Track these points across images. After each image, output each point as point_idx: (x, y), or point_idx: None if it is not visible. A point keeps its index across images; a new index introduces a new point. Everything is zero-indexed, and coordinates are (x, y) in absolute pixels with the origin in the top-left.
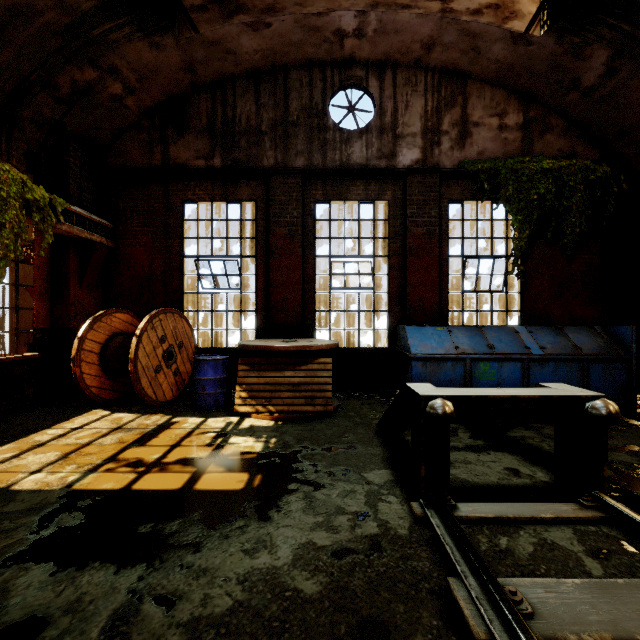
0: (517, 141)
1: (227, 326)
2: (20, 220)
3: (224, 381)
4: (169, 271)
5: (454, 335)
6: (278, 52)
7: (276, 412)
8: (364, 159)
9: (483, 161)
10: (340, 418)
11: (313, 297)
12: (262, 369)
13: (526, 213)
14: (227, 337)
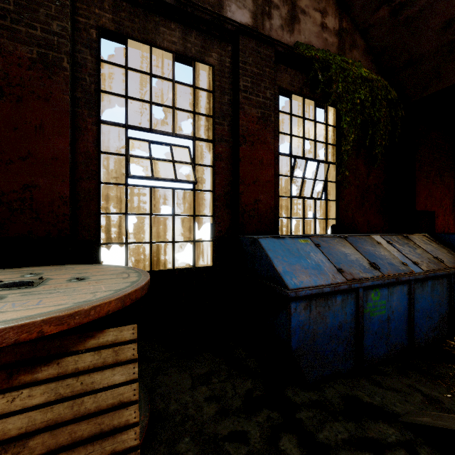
0: (334, 46)
1: None
2: None
3: None
4: None
5: (326, 250)
6: None
7: None
8: None
9: (316, 48)
10: None
11: (95, 189)
12: None
13: (352, 116)
14: None
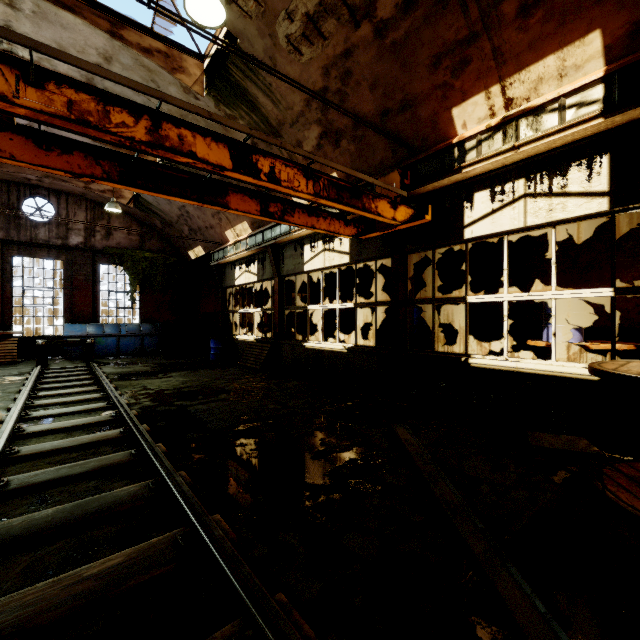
0: (137, 241)
1: None
2: None
3: None
4: None
5: (89, 327)
6: None
7: None
8: (47, 238)
9: (116, 249)
10: (22, 363)
11: (11, 309)
12: None
13: (136, 275)
14: None
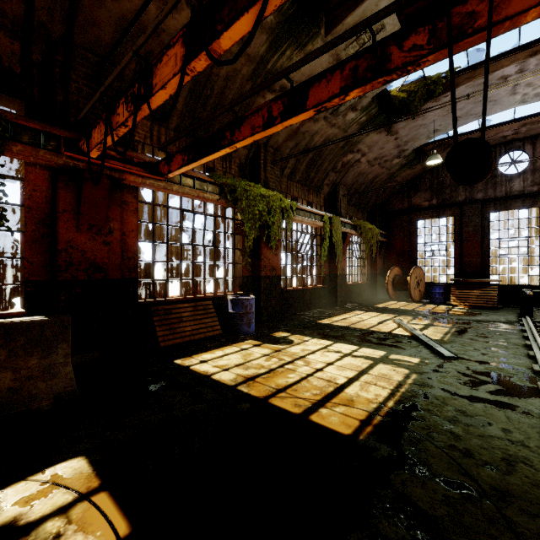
0: None
1: (439, 273)
2: (375, 241)
3: (443, 294)
4: (411, 250)
5: None
6: None
7: (469, 305)
8: (521, 188)
9: None
10: (501, 310)
11: (488, 259)
12: (462, 289)
13: None
14: (439, 278)
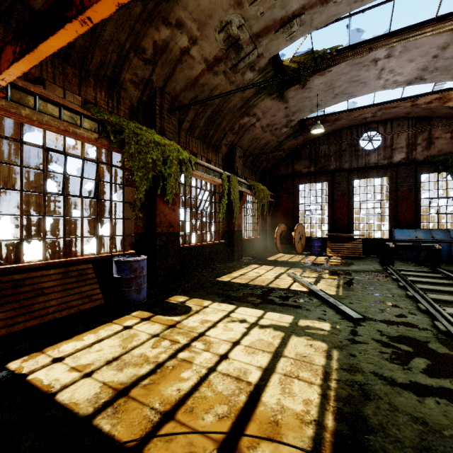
0: None
1: (316, 229)
2: (266, 200)
3: (321, 246)
4: (294, 209)
5: (416, 232)
6: (338, 127)
7: (341, 256)
8: (376, 161)
9: (439, 156)
10: (365, 259)
11: (352, 218)
12: (335, 242)
13: None
14: (316, 233)
